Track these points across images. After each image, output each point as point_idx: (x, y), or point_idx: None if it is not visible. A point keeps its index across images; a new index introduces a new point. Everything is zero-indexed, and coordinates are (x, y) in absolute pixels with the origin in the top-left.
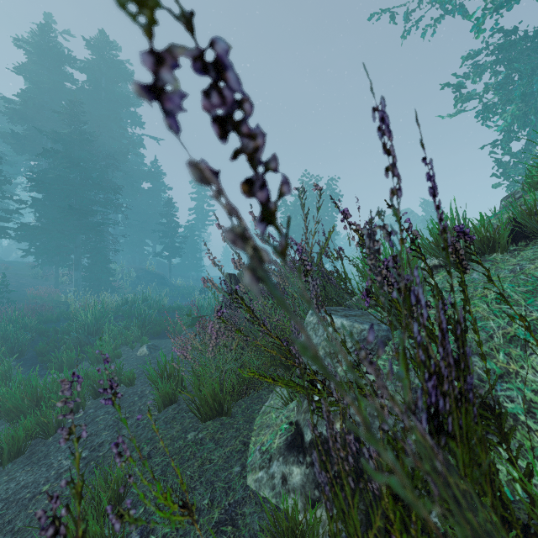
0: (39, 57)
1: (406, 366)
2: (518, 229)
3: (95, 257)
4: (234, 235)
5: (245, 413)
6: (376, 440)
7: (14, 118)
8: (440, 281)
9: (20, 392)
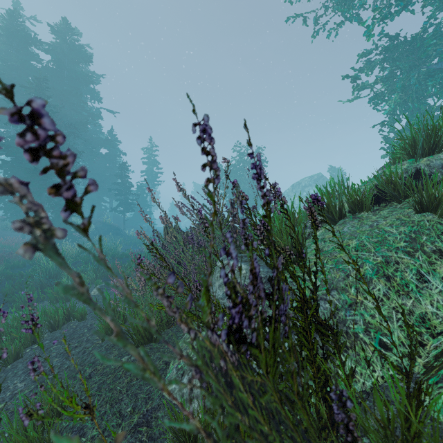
0: (8, 38)
1: (208, 298)
2: (378, 193)
3: (58, 212)
4: (24, 225)
5: (171, 339)
6: (127, 343)
7: None
8: (322, 233)
9: None
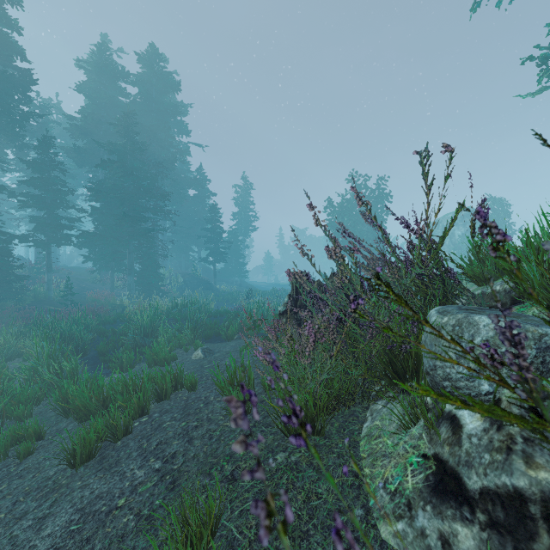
0: (97, 75)
1: None
2: None
3: (146, 262)
4: None
5: (342, 433)
6: None
7: (76, 134)
8: None
9: (89, 391)
